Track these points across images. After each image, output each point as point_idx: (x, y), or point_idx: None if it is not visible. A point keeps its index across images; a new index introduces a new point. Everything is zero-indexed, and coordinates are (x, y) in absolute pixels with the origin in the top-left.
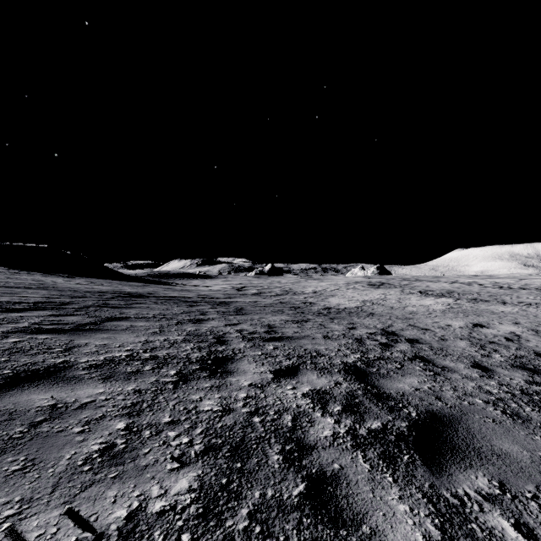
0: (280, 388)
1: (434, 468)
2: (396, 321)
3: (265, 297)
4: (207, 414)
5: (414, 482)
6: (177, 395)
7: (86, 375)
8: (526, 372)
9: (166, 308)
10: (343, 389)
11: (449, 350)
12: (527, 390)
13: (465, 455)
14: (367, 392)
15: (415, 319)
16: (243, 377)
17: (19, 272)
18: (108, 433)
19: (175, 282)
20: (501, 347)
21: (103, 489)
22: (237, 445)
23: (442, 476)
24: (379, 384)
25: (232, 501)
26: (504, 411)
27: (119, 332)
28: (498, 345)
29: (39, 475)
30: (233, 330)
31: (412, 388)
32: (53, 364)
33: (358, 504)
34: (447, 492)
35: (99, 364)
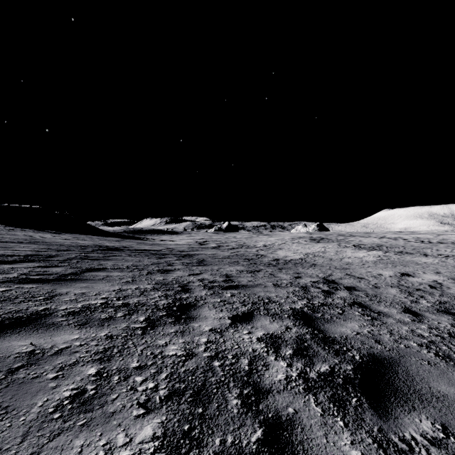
0: (237, 333)
1: (381, 411)
2: (335, 271)
3: (223, 250)
4: (172, 359)
5: (364, 426)
6: (145, 340)
7: (64, 322)
8: (450, 316)
9: (139, 259)
10: (293, 333)
11: (382, 296)
12: (453, 333)
13: (407, 397)
14: (314, 336)
15: (351, 269)
16: (205, 322)
17: (15, 229)
18: (80, 378)
19: (147, 237)
20: (427, 294)
21: (71, 438)
22: (198, 390)
23: (389, 419)
24: (324, 328)
25: (194, 449)
26: (436, 353)
27: (96, 282)
28: (424, 292)
29: (10, 424)
30: (196, 280)
31: (354, 332)
32: (35, 312)
33: (313, 450)
34: (395, 436)
35: (76, 311)
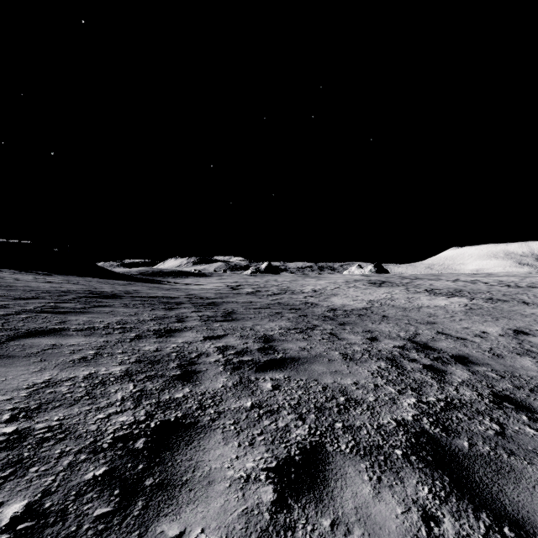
0: None
1: None
2: (420, 327)
3: (261, 296)
4: None
5: None
6: None
7: None
8: None
9: (135, 312)
10: None
11: (524, 376)
12: None
13: None
14: None
15: (440, 324)
16: (201, 510)
17: None
18: None
19: (167, 281)
20: None
21: None
22: None
23: None
24: (515, 507)
25: None
26: None
27: (15, 362)
28: None
29: None
30: (213, 349)
31: None
32: None
33: None
34: None
35: None
